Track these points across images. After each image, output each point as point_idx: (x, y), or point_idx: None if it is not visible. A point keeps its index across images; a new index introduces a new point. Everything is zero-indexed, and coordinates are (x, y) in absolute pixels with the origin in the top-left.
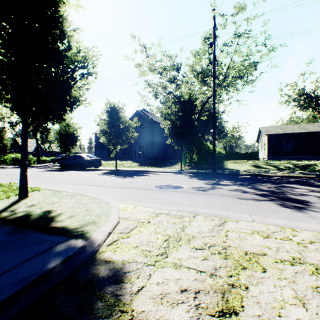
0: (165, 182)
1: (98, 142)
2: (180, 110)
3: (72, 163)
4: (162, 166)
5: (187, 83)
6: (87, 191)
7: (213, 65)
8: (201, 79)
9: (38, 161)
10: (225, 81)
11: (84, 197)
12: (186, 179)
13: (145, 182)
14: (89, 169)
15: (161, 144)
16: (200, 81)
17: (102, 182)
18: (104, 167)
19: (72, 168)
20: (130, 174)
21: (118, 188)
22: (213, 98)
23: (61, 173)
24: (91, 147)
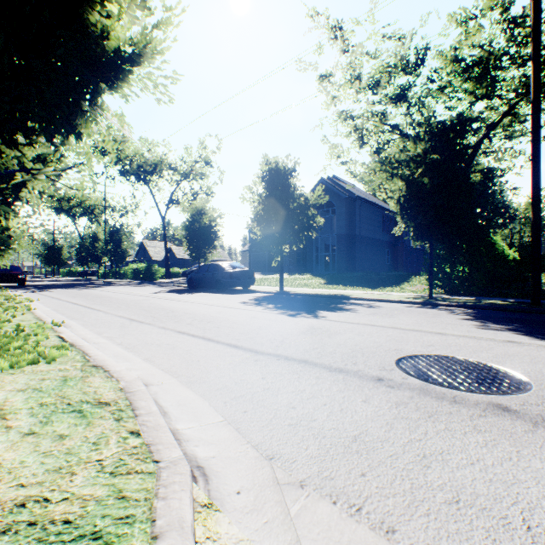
0: (414, 339)
1: (254, 242)
2: (431, 151)
3: (204, 279)
4: (374, 285)
5: (442, 90)
6: (181, 369)
7: (535, 14)
8: (473, 83)
9: (167, 274)
10: (544, 76)
11: (115, 433)
12: (477, 332)
13: (352, 337)
14: (233, 290)
15: (369, 241)
16: (476, 83)
17: (239, 329)
18: (260, 285)
19: (207, 288)
20: (309, 305)
21: (272, 363)
22: (533, 104)
23: (179, 298)
24: (243, 251)
